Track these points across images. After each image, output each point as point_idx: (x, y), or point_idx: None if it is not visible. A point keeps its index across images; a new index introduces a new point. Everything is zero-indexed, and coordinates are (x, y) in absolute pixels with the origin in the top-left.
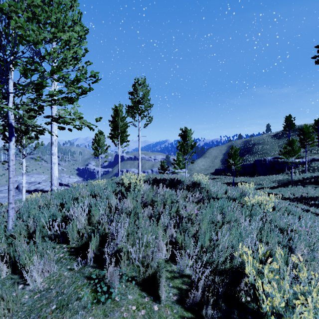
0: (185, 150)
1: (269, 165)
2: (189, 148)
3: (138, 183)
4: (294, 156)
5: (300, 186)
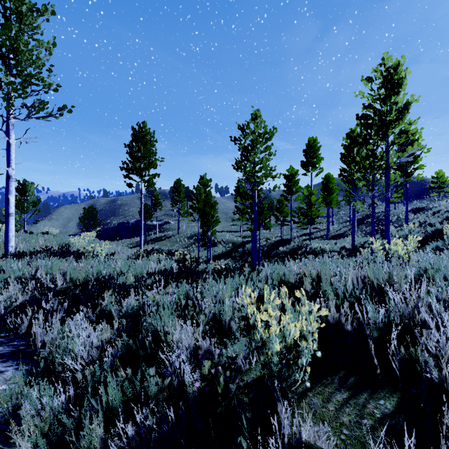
0: (24, 208)
1: (132, 228)
2: (30, 205)
3: (4, 229)
4: (147, 218)
5: (150, 243)
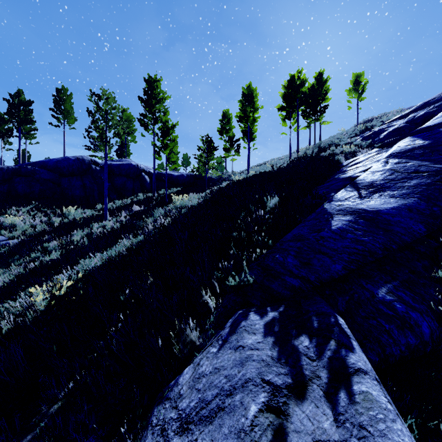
0: None
1: None
2: None
3: None
4: None
5: None
